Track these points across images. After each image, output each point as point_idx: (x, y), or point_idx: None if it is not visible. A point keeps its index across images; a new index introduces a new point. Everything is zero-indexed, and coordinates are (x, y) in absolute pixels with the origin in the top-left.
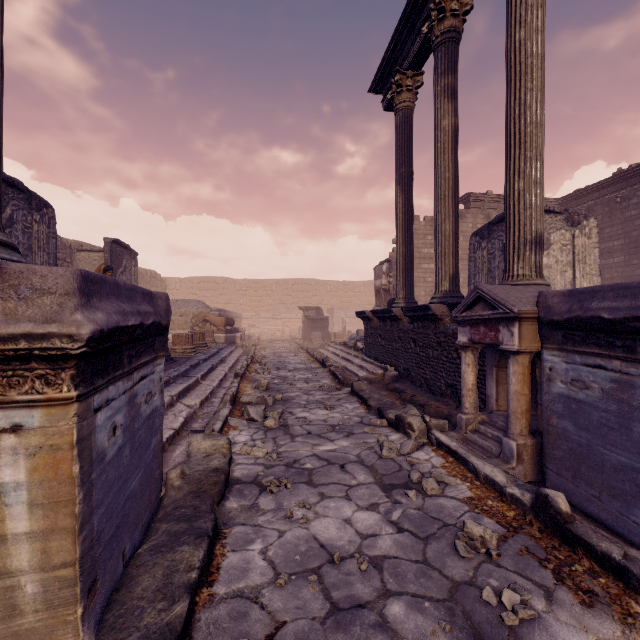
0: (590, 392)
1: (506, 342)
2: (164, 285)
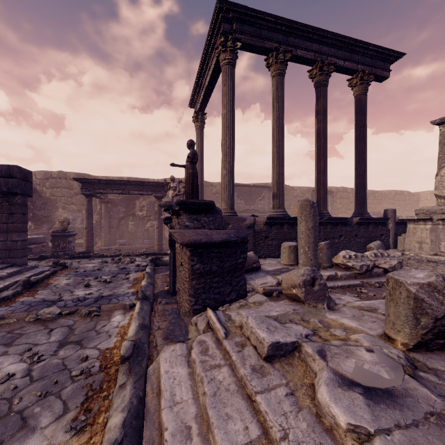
0: None
1: None
2: (416, 198)
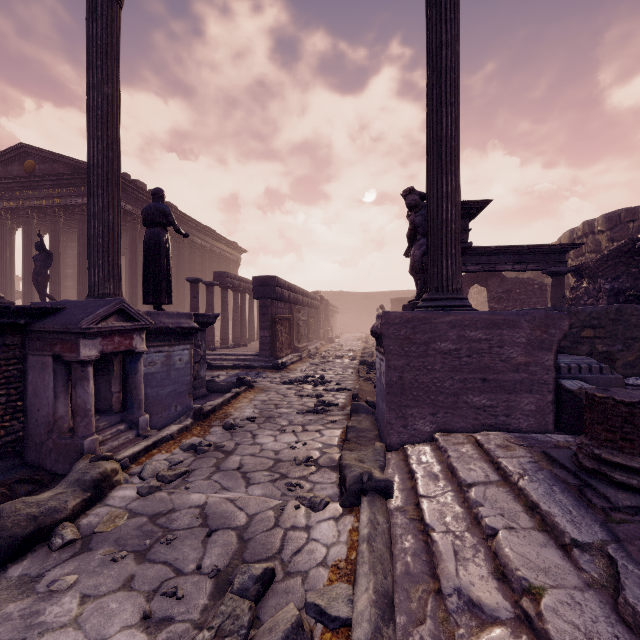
0: (157, 366)
1: (139, 346)
2: None
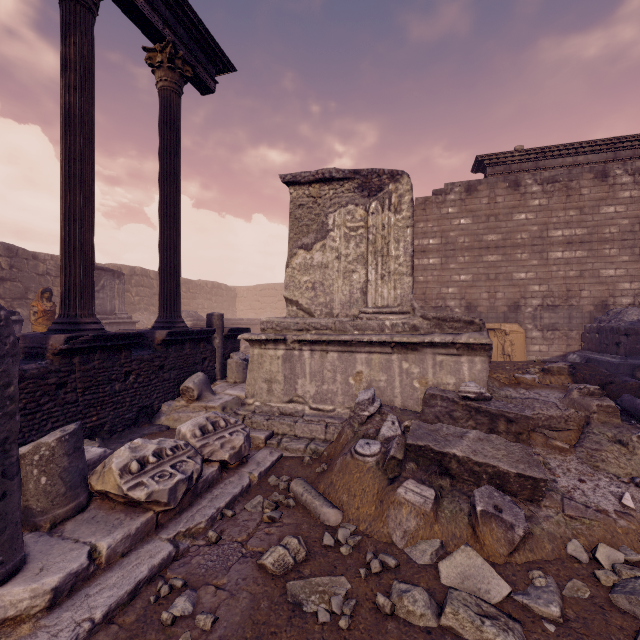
0: None
1: None
2: (233, 294)
